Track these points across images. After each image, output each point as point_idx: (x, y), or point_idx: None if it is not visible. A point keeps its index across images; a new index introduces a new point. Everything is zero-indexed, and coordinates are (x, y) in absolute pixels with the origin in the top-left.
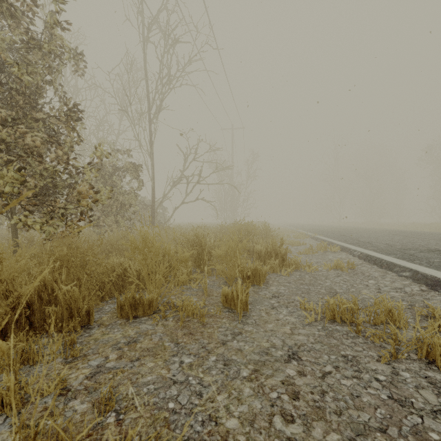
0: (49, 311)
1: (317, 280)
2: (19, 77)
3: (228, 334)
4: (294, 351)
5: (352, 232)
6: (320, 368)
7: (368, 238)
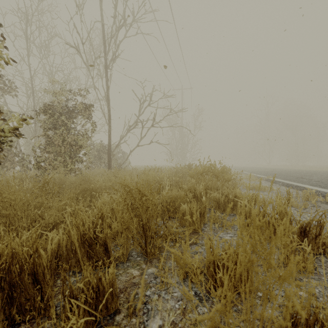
0: None
1: None
2: None
3: None
4: None
5: (305, 174)
6: None
7: None
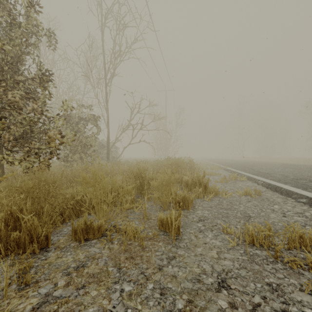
0: (14, 236)
1: (233, 204)
2: (0, 47)
3: (164, 258)
4: (223, 277)
5: (253, 165)
6: (249, 299)
7: (266, 170)
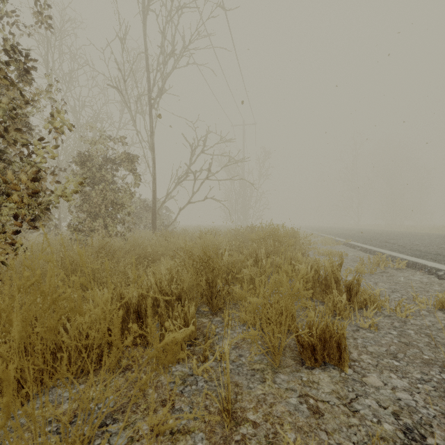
0: None
1: (443, 345)
2: None
3: None
4: None
5: (392, 237)
6: None
7: (428, 247)
